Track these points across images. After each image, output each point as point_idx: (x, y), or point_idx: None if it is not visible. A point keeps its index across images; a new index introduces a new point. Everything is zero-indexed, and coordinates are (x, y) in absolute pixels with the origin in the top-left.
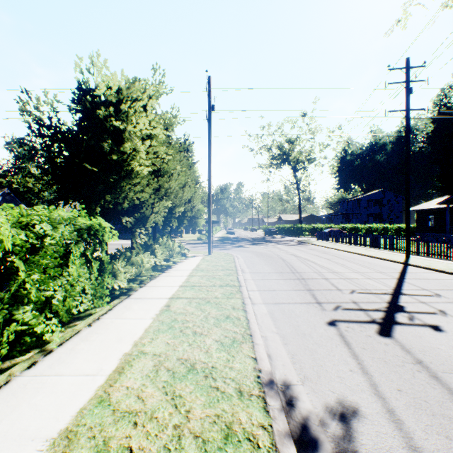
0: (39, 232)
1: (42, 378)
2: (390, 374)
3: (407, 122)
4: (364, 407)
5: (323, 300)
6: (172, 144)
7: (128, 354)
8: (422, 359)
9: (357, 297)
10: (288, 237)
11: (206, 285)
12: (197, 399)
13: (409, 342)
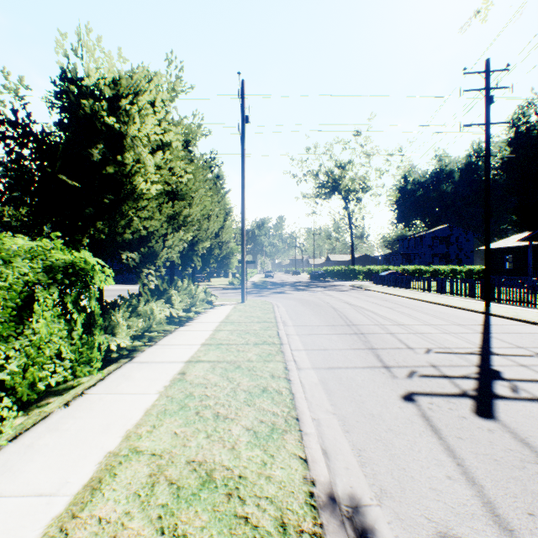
0: None
1: None
2: (509, 484)
3: (487, 139)
4: None
5: (391, 363)
6: (194, 162)
7: (113, 454)
8: None
9: (435, 359)
10: (338, 281)
11: (236, 343)
12: None
13: (522, 428)
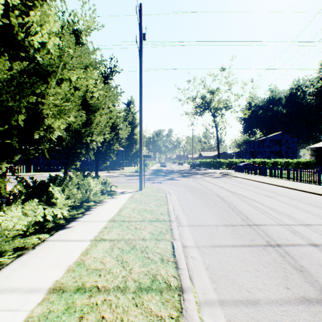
0: None
1: None
2: None
3: None
4: None
5: None
6: None
7: None
8: None
9: None
10: (210, 169)
11: (107, 286)
12: None
13: None
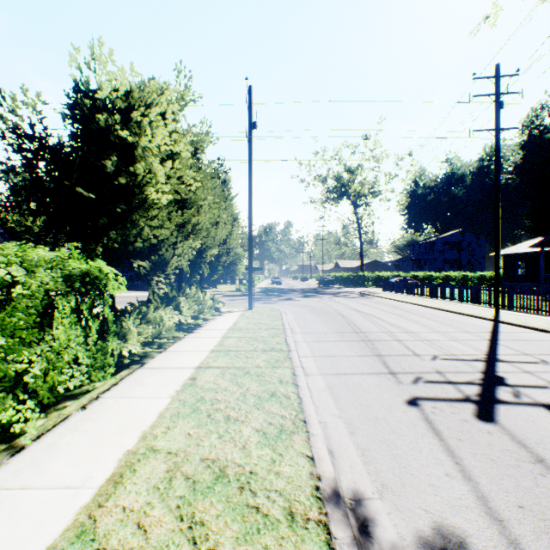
0: (4, 279)
1: None
2: (503, 481)
3: (496, 144)
4: (474, 536)
5: (397, 369)
6: (202, 169)
7: (131, 452)
8: (543, 455)
9: (441, 365)
10: (347, 288)
11: (245, 350)
12: (227, 528)
13: (521, 430)
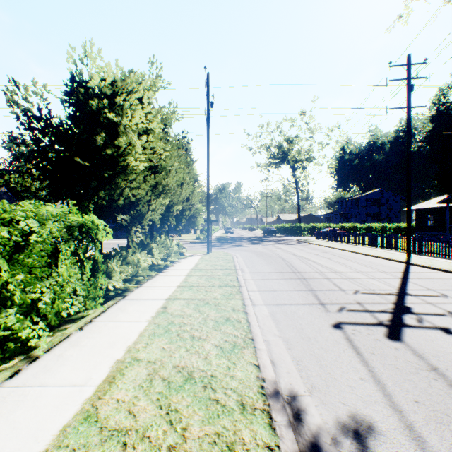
0: (24, 229)
1: (24, 389)
2: (404, 383)
3: (408, 120)
4: (379, 422)
5: (326, 301)
6: (170, 141)
7: (120, 361)
8: (437, 365)
9: (361, 298)
10: (287, 236)
11: (204, 285)
12: (195, 414)
13: (421, 347)
